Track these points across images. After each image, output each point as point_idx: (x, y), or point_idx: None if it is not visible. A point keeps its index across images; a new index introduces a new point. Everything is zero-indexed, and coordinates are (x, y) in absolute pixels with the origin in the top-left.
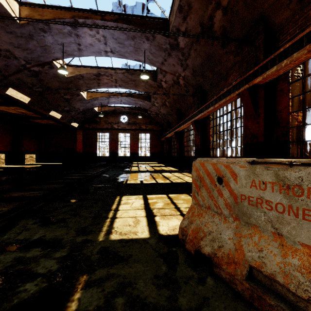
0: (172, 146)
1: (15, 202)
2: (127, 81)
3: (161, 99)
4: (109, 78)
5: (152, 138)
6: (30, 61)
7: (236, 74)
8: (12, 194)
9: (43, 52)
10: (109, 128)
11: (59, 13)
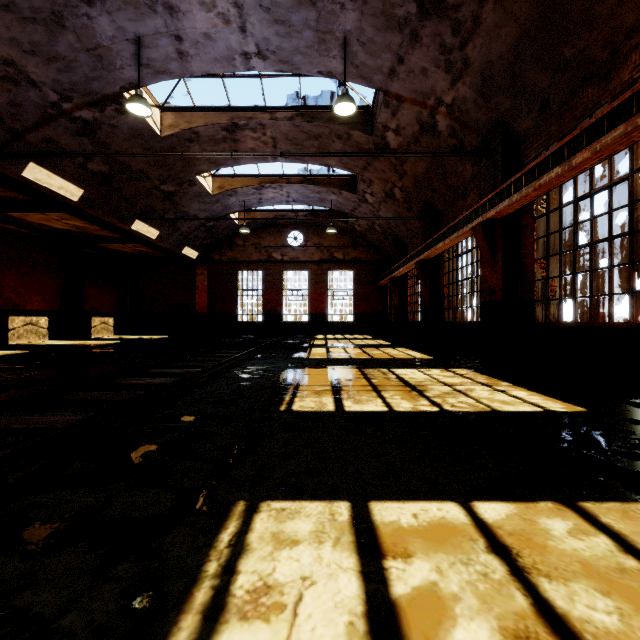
0: (407, 299)
1: None
2: (301, 140)
3: (383, 182)
4: (257, 135)
5: (358, 281)
6: (69, 95)
7: None
8: None
9: (97, 66)
10: (262, 260)
11: None
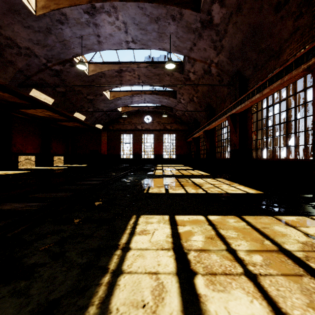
0: (200, 147)
1: None
2: (151, 76)
3: (188, 94)
4: (131, 74)
5: (177, 139)
6: (51, 60)
7: (297, 46)
8: (4, 206)
9: (63, 48)
10: (132, 129)
11: None
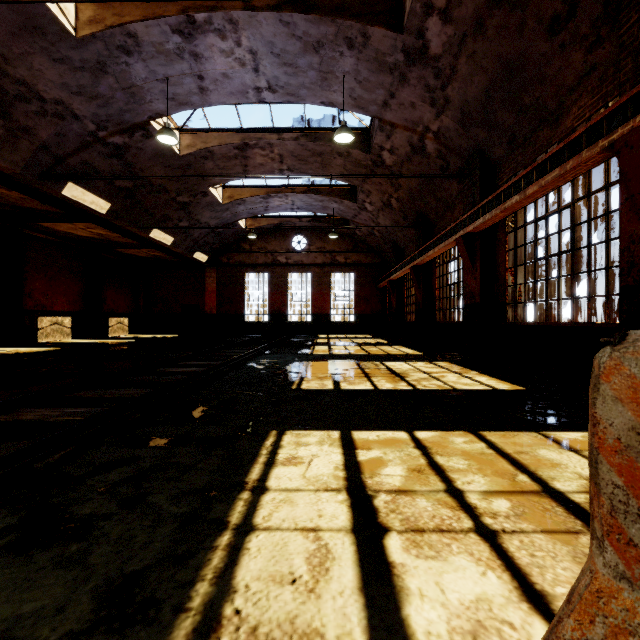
0: (404, 300)
1: (5, 443)
2: (305, 157)
3: (380, 193)
4: (266, 153)
5: (359, 283)
6: (105, 125)
7: (592, 101)
8: (21, 414)
9: (130, 101)
10: (268, 263)
11: (154, 6)
